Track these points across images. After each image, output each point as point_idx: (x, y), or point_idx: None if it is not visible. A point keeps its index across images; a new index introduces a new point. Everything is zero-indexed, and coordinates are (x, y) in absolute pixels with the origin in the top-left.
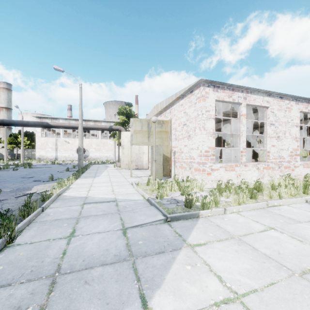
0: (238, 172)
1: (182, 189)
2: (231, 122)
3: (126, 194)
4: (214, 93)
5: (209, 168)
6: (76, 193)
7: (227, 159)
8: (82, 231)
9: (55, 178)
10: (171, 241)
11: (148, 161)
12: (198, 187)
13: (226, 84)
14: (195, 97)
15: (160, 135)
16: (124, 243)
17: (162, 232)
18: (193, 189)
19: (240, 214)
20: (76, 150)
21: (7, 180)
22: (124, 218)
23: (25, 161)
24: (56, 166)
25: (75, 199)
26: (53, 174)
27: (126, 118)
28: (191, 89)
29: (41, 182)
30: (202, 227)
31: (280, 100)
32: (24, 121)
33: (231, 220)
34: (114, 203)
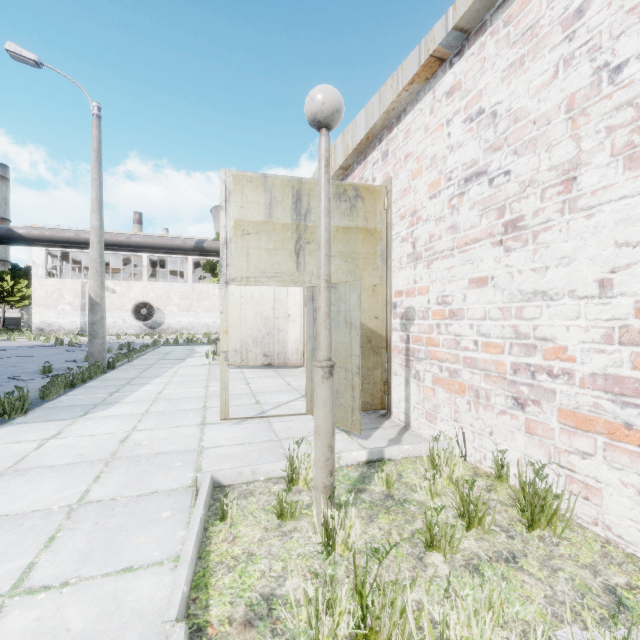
0: None
1: None
2: None
3: None
4: None
5: None
6: None
7: None
8: None
9: None
10: None
11: (303, 340)
12: None
13: None
14: None
15: (344, 246)
16: None
17: None
18: None
19: None
20: (133, 309)
21: None
22: None
23: (6, 335)
24: (52, 354)
25: None
26: None
27: None
28: None
29: None
30: None
31: None
32: None
33: None
34: None
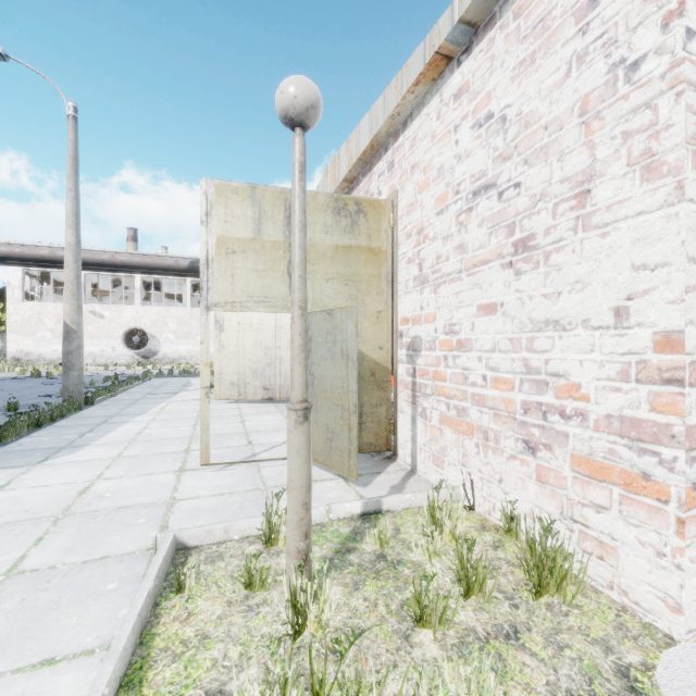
0: None
1: None
2: None
3: None
4: None
5: None
6: None
7: None
8: None
9: None
10: None
11: None
12: None
13: None
14: None
15: (344, 268)
16: None
17: None
18: None
19: None
20: (123, 336)
21: None
22: None
23: None
24: (25, 387)
25: None
26: None
27: None
28: None
29: None
30: None
31: None
32: None
33: None
34: None
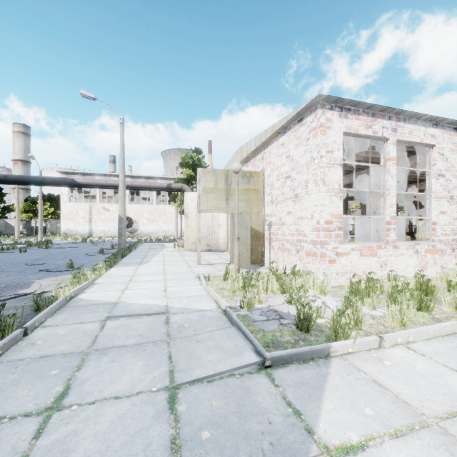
0: (383, 258)
1: (290, 293)
2: (362, 175)
3: (187, 298)
4: (341, 121)
5: (332, 252)
6: (101, 295)
7: (361, 235)
8: (83, 391)
9: (78, 266)
10: (279, 433)
11: (227, 237)
12: (317, 287)
13: (362, 104)
14: (307, 129)
15: (245, 196)
16: (166, 436)
17: (254, 401)
18: (307, 291)
19: (414, 350)
20: None
21: (2, 268)
22: (177, 357)
23: (45, 237)
24: (88, 246)
25: (96, 307)
26: (78, 258)
27: (193, 172)
28: (300, 116)
29: (52, 272)
30: (342, 386)
31: (454, 133)
32: (38, 177)
33: (401, 366)
34: (163, 318)
